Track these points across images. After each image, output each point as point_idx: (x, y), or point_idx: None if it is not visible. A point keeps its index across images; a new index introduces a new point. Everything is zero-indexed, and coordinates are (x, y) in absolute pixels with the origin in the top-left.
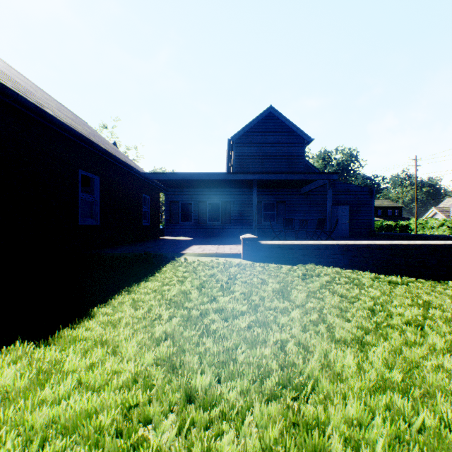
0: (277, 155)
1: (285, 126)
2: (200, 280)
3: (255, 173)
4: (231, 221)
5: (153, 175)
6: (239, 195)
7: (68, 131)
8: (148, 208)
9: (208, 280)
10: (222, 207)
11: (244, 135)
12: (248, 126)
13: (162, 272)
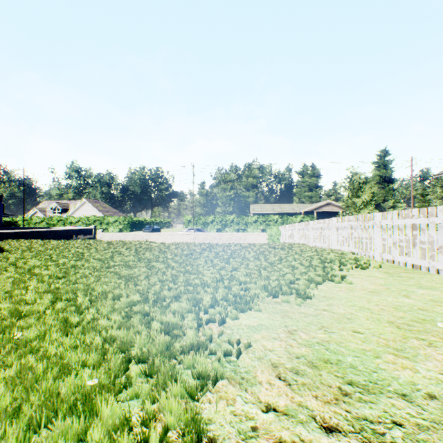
0: None
1: None
2: None
3: None
4: None
5: None
6: None
7: None
8: None
9: None
10: None
11: None
12: None
13: None
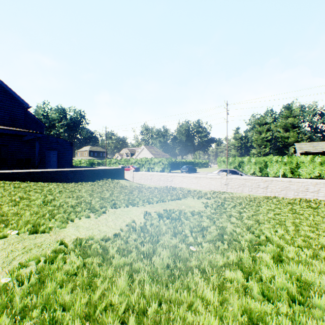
0: (0, 110)
1: (8, 91)
2: None
3: None
4: None
5: None
6: None
7: None
8: None
9: None
10: None
11: None
12: None
13: None
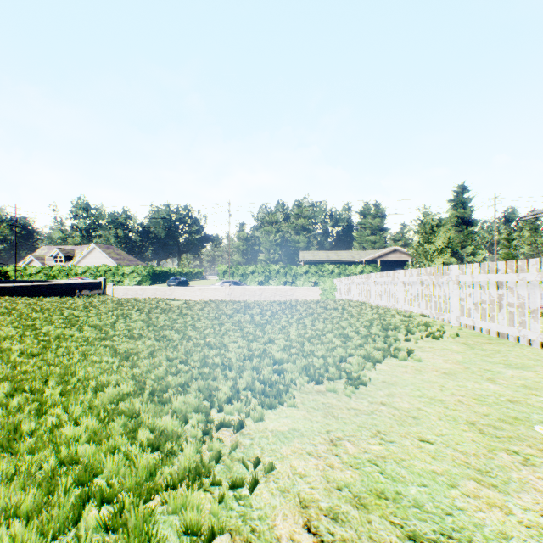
0: None
1: None
2: None
3: None
4: None
5: None
6: None
7: None
8: None
9: None
10: None
11: None
12: None
13: None
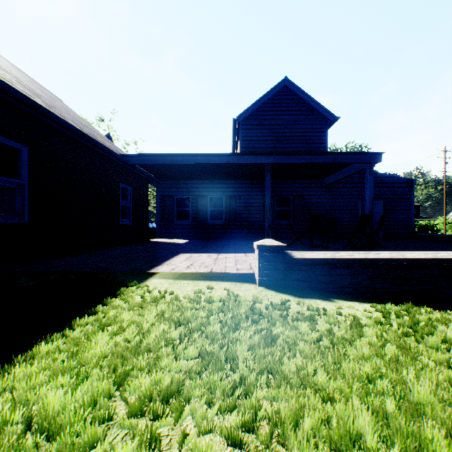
0: (293, 138)
1: (303, 104)
2: None
3: (269, 154)
4: (236, 219)
5: (133, 158)
6: (247, 189)
7: None
8: (130, 203)
9: None
10: (225, 202)
11: (253, 115)
12: (258, 102)
13: (11, 373)
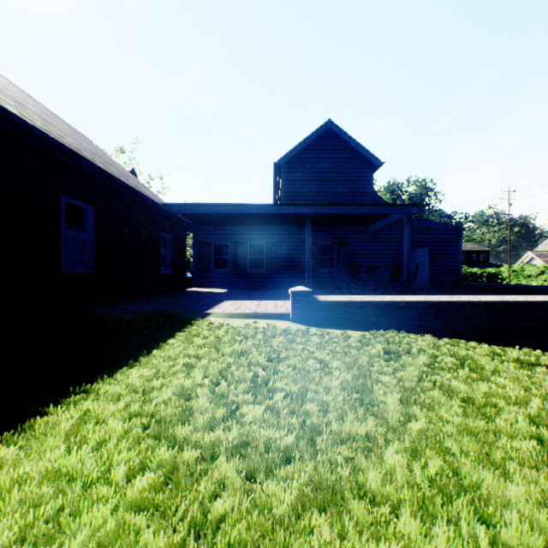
0: (337, 183)
1: (348, 146)
2: (220, 364)
3: (309, 205)
4: (278, 268)
5: (175, 207)
6: (289, 235)
7: (38, 137)
8: (169, 251)
9: (235, 361)
10: (266, 250)
11: (295, 157)
12: (301, 145)
13: (166, 347)
